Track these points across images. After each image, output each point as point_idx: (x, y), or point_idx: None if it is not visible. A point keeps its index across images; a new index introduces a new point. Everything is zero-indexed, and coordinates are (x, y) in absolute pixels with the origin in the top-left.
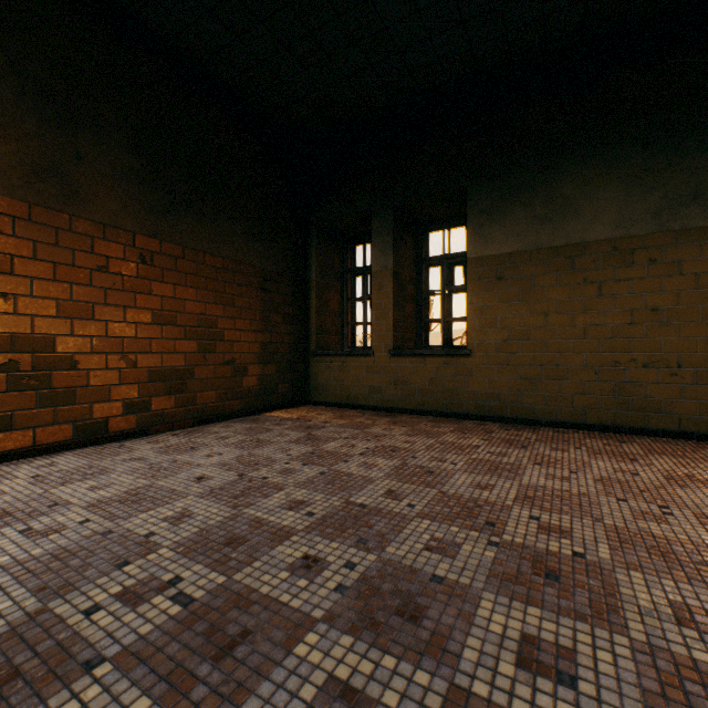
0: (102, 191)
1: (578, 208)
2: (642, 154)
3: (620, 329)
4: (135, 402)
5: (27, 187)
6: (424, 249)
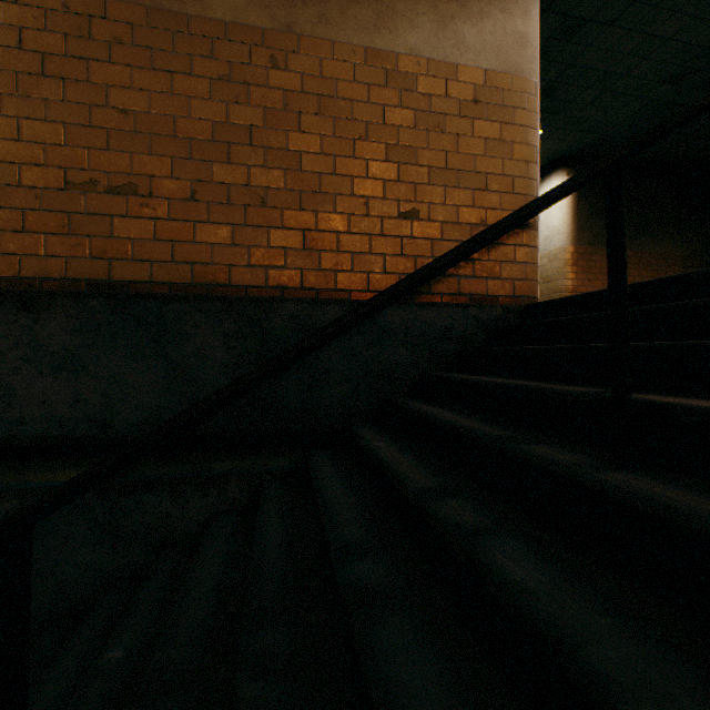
0: None
1: None
2: None
3: None
4: None
5: (593, 243)
6: None
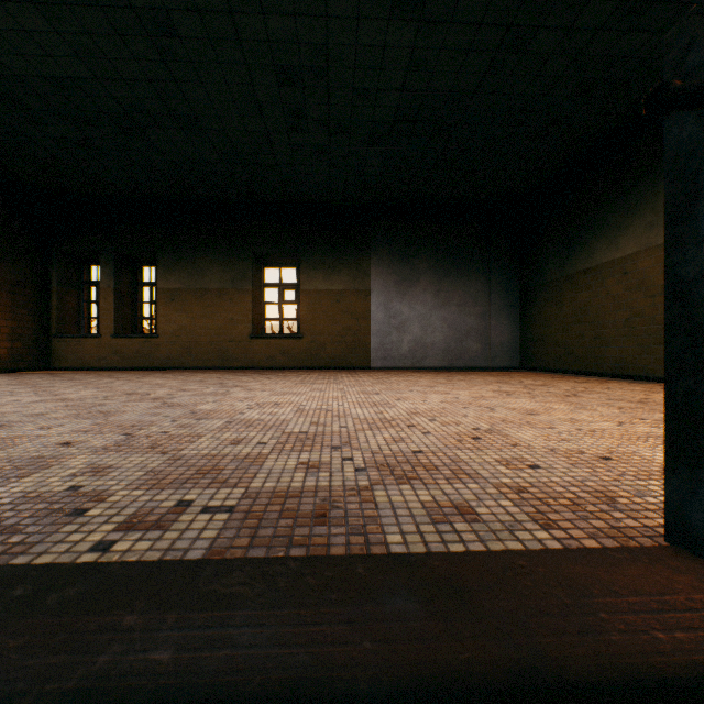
0: None
1: (206, 273)
2: (229, 256)
3: (221, 326)
4: None
5: None
6: (141, 276)
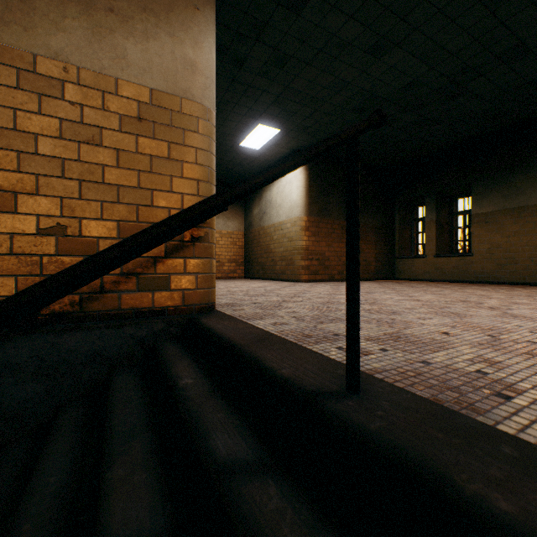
0: (333, 211)
1: (523, 191)
2: None
3: None
4: (340, 271)
5: (320, 214)
6: (454, 207)
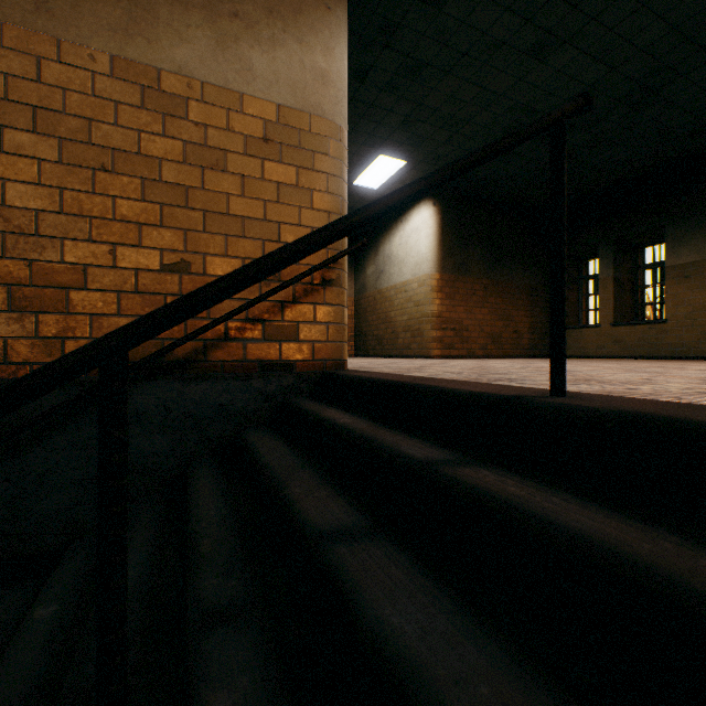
0: (473, 266)
1: None
2: None
3: None
4: (482, 345)
5: (457, 271)
6: (640, 259)
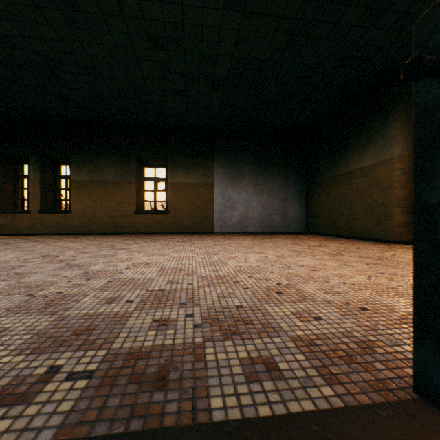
0: None
1: (104, 170)
2: (120, 159)
3: (115, 206)
4: None
5: None
6: (60, 171)
